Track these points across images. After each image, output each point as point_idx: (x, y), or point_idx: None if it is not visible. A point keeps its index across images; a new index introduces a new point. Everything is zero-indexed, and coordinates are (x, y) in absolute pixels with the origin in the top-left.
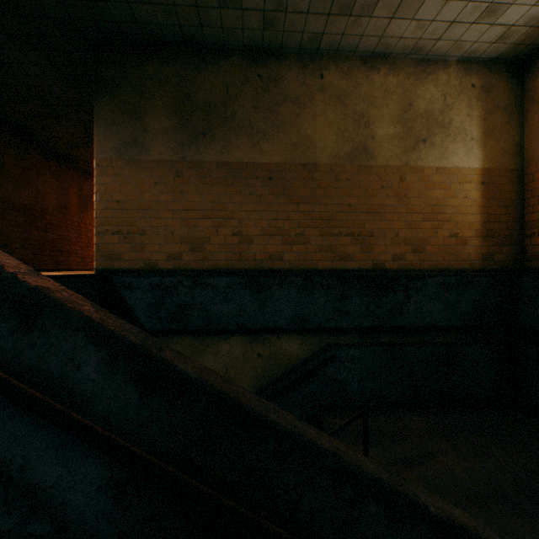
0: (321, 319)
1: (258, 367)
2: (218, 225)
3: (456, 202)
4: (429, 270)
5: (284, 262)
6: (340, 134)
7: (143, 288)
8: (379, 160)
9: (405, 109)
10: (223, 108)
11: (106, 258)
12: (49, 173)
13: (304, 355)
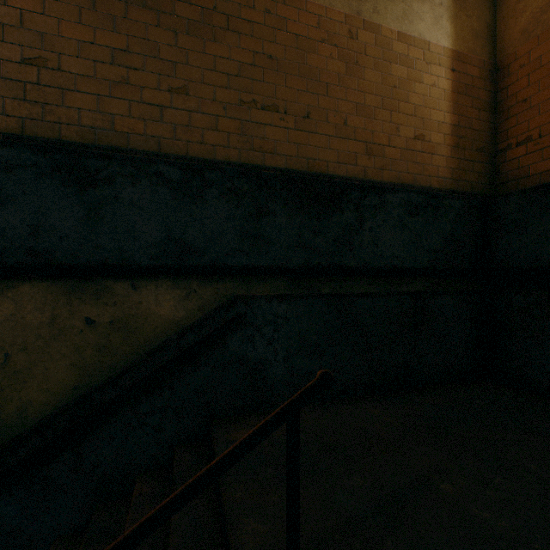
0: (219, 250)
1: (88, 347)
2: None
3: (423, 90)
4: (388, 185)
5: (146, 138)
6: None
7: None
8: None
9: None
10: None
11: None
12: None
13: (188, 320)
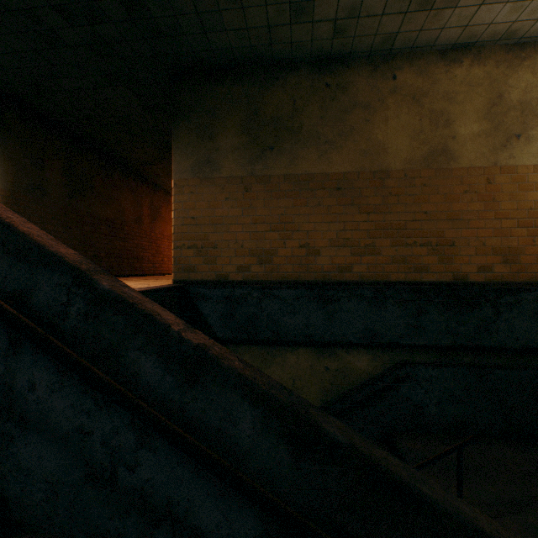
0: (393, 335)
1: (326, 381)
2: (285, 237)
3: None
4: (524, 283)
5: (352, 274)
6: (415, 136)
7: (215, 299)
8: (461, 161)
9: (493, 103)
10: (290, 121)
11: (183, 271)
12: (127, 189)
13: (374, 372)
